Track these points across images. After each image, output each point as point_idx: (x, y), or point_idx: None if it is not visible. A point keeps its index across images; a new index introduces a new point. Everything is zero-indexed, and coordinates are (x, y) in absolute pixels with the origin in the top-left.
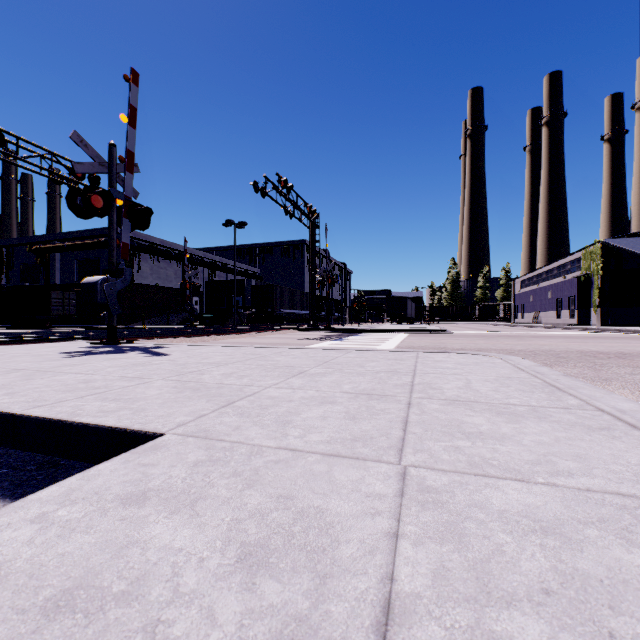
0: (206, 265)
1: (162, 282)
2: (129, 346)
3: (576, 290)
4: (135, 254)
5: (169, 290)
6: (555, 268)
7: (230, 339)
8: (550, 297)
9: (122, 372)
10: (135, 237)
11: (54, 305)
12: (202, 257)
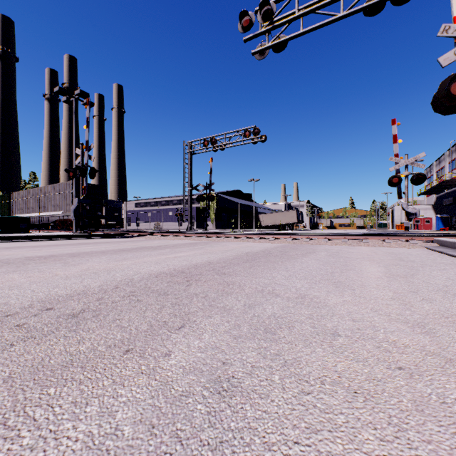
0: None
1: None
2: None
3: (196, 213)
4: None
5: None
6: (176, 200)
7: None
8: (172, 215)
9: None
10: None
11: None
12: None
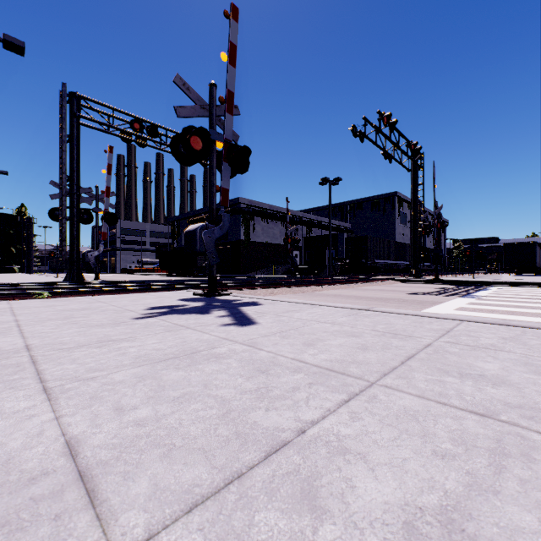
0: (304, 223)
1: (270, 239)
2: (223, 300)
3: None
4: (251, 218)
5: (275, 246)
6: None
7: (329, 290)
8: None
9: (116, 399)
10: (251, 205)
11: (199, 259)
12: (301, 217)
